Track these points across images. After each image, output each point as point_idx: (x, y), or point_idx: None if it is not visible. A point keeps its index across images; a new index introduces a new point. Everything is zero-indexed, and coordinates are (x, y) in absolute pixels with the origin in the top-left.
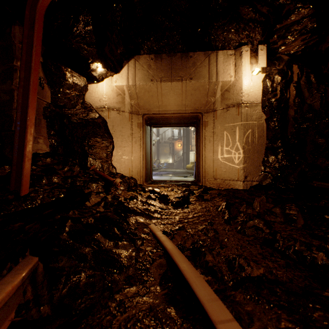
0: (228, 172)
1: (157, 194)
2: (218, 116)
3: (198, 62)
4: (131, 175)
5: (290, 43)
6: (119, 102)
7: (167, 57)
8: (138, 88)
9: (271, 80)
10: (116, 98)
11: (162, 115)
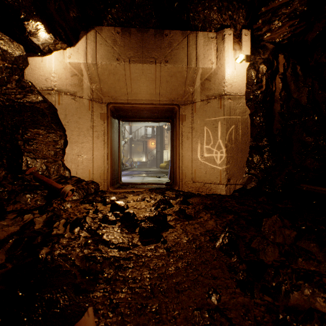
0: (209, 175)
1: (120, 209)
2: (198, 109)
3: (174, 42)
4: (92, 179)
5: (276, 30)
6: (74, 85)
7: (137, 32)
8: (99, 68)
9: (256, 70)
10: (71, 80)
11: (132, 105)
